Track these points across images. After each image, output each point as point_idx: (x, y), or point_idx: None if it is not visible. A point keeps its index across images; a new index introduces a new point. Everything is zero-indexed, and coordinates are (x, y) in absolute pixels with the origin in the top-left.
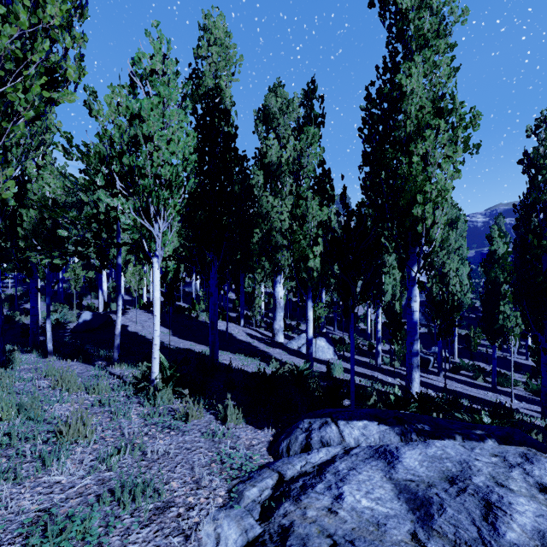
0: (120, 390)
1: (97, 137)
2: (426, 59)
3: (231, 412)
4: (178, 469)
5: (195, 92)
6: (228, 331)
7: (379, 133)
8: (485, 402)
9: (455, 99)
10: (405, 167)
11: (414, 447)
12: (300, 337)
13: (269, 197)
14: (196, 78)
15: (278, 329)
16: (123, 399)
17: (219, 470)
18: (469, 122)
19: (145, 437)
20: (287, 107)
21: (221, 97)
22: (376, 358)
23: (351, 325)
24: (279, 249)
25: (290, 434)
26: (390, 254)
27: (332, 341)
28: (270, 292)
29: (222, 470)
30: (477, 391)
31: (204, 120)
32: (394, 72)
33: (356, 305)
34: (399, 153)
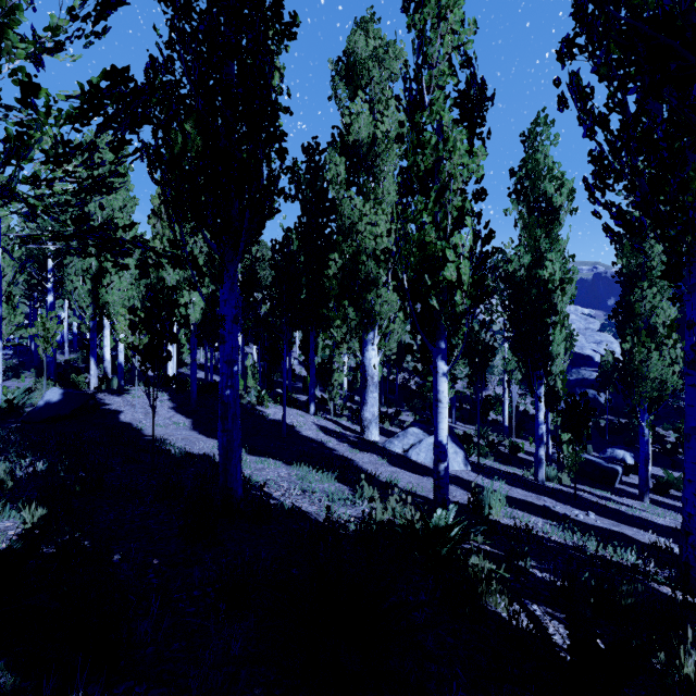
0: None
1: None
2: None
3: None
4: None
5: None
6: (288, 422)
7: None
8: None
9: None
10: None
11: None
12: (406, 432)
13: (355, 200)
14: None
15: (369, 419)
16: None
17: None
18: None
19: None
20: (385, 52)
21: None
22: (536, 470)
23: None
24: (372, 286)
25: None
26: (564, 291)
27: None
28: (356, 363)
29: None
30: None
31: None
32: None
33: None
34: None
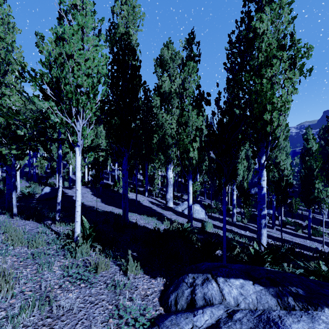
0: (53, 244)
1: (40, 63)
2: (273, 10)
3: (131, 265)
4: (77, 327)
5: (112, 37)
6: (137, 199)
7: (238, 64)
8: (306, 247)
9: (292, 38)
10: (258, 85)
11: (299, 319)
12: (183, 203)
13: (163, 114)
14: (113, 28)
15: (169, 198)
16: (53, 252)
17: (115, 326)
18: (304, 53)
19: (59, 289)
20: (175, 56)
21: (130, 40)
22: (232, 217)
23: (224, 197)
24: (170, 147)
25: (177, 287)
26: (241, 150)
27: (204, 206)
28: (164, 175)
29: (118, 326)
30: (299, 239)
31: (118, 56)
32: (249, 21)
33: (228, 182)
34: (253, 76)
